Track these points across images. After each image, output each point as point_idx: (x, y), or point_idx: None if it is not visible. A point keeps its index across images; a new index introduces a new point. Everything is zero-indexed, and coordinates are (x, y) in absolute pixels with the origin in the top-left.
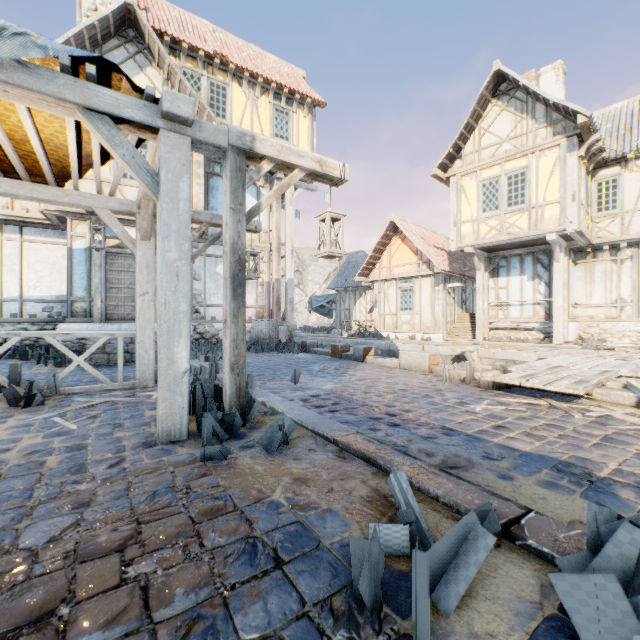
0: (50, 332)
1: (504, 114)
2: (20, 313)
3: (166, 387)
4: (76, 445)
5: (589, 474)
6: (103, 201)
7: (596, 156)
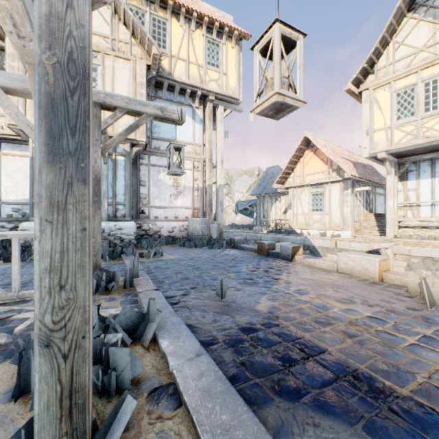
0: None
1: (421, 25)
2: None
3: None
4: None
5: None
6: None
7: None
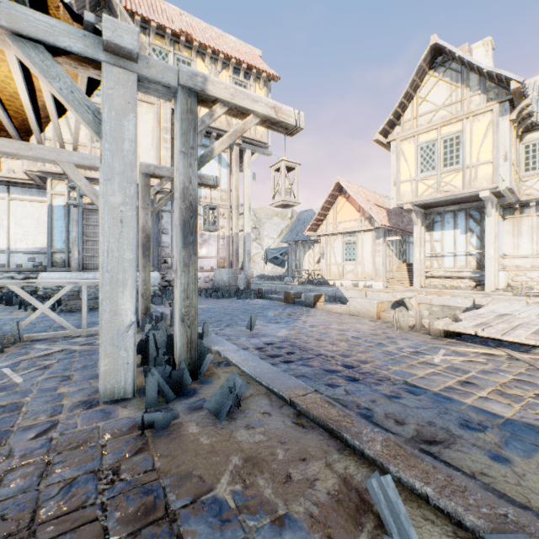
0: (14, 281)
1: (440, 84)
2: (8, 263)
3: (109, 341)
4: (11, 404)
5: None
6: (66, 155)
7: (525, 120)
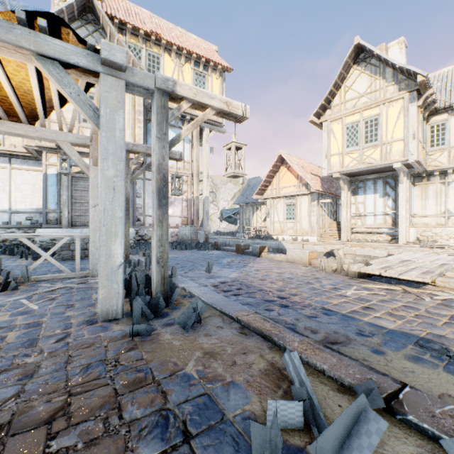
0: (23, 234)
1: (362, 76)
2: (9, 221)
3: (105, 277)
4: (34, 322)
5: (446, 349)
6: (64, 136)
7: (430, 106)
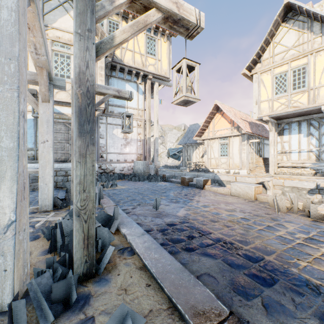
0: None
1: (290, 31)
2: None
3: None
4: None
5: None
6: None
7: None
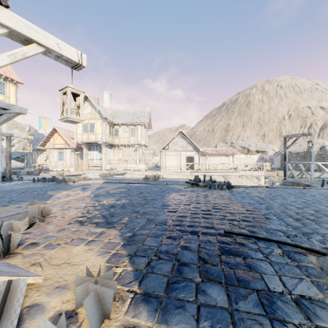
0: None
1: (89, 106)
2: None
3: None
4: None
5: None
6: None
7: (112, 123)
